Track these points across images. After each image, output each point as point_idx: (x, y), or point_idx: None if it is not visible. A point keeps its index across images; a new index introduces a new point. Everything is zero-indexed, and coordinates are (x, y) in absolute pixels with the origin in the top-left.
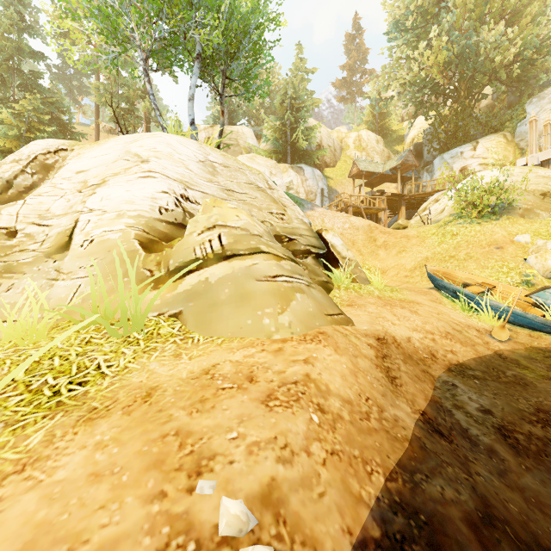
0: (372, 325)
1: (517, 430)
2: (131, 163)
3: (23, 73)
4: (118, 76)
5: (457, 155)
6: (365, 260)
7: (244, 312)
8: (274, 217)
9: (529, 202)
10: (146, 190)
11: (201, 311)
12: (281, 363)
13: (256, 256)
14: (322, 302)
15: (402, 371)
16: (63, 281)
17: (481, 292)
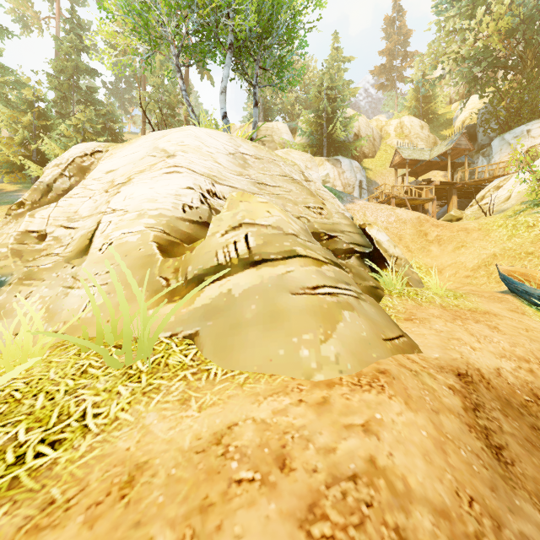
0: (445, 352)
1: None
2: (157, 158)
3: (81, 90)
4: (161, 84)
5: (522, 134)
6: (414, 257)
7: (274, 338)
8: (311, 212)
9: None
10: (170, 187)
11: (220, 333)
12: (327, 430)
13: (291, 261)
14: (377, 321)
15: (506, 433)
16: (77, 290)
17: None
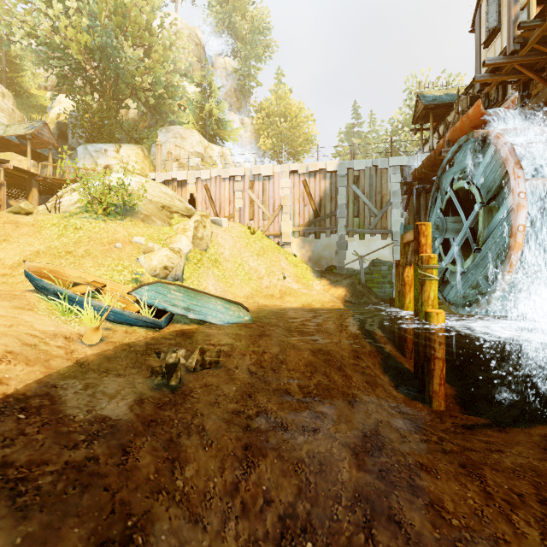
0: None
1: (48, 471)
2: None
3: None
4: None
5: (102, 151)
6: None
7: None
8: None
9: (149, 210)
10: None
11: None
12: None
13: None
14: None
15: None
16: None
17: (89, 292)
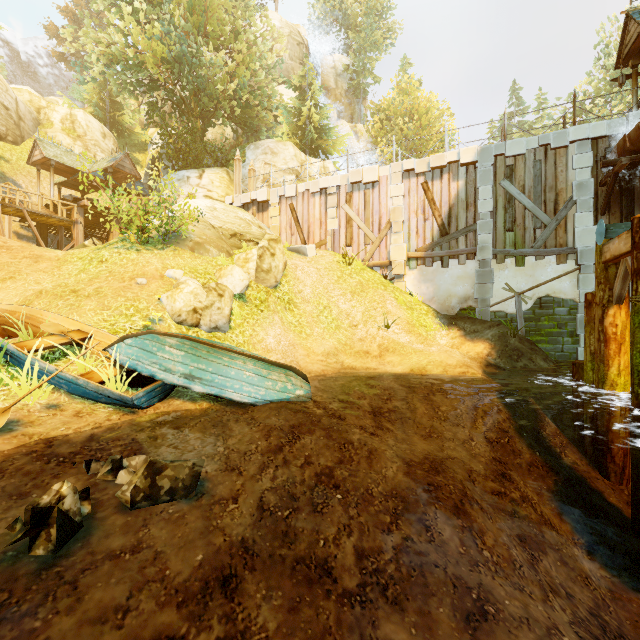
0: None
1: None
2: None
3: None
4: None
5: (184, 179)
6: None
7: None
8: None
9: (204, 236)
10: None
11: None
12: None
13: None
14: None
15: None
16: None
17: (54, 346)
